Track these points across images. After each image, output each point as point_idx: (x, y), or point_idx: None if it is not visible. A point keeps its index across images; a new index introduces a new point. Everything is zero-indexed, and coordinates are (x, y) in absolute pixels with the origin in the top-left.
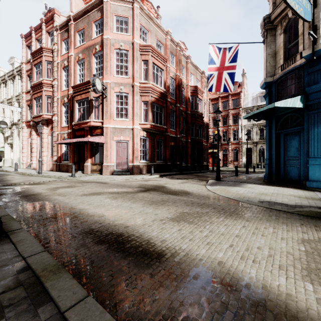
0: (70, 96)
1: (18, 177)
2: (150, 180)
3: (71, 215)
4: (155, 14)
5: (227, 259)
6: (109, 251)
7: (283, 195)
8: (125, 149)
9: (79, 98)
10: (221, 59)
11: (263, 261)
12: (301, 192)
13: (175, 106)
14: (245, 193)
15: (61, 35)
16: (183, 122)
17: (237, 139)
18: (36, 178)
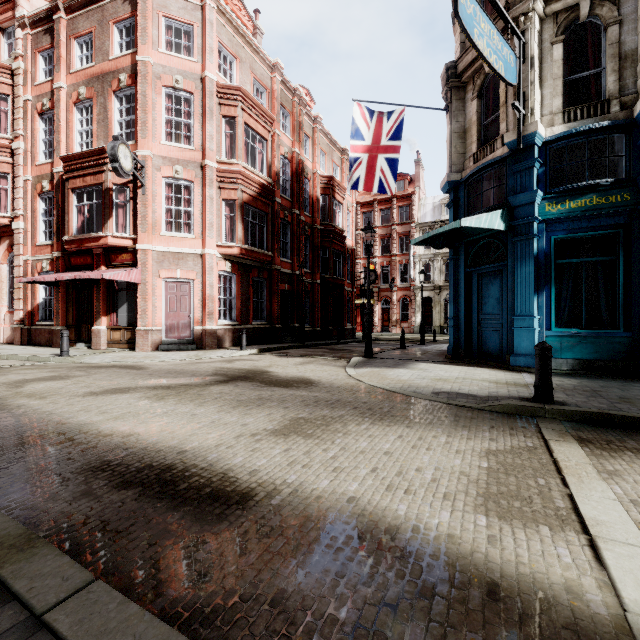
0: (58, 177)
1: None
2: (239, 360)
3: (59, 437)
4: (251, 26)
5: (365, 491)
6: (142, 499)
7: (473, 380)
8: (185, 297)
9: (79, 184)
10: (374, 132)
11: (421, 489)
12: (501, 374)
13: (290, 213)
14: (412, 380)
15: (36, 39)
16: (307, 245)
17: (408, 281)
18: None
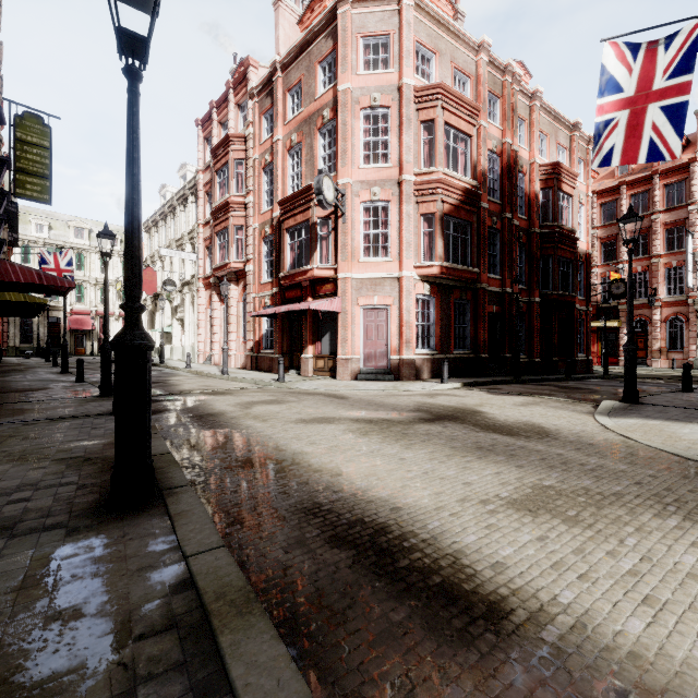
0: (276, 221)
1: (190, 380)
2: (441, 394)
3: (276, 465)
4: (451, 12)
5: None
6: (357, 569)
7: None
8: (382, 325)
9: (292, 223)
10: (640, 74)
11: None
12: None
13: (499, 219)
14: None
15: (261, 104)
16: (522, 255)
17: (682, 292)
18: (219, 383)
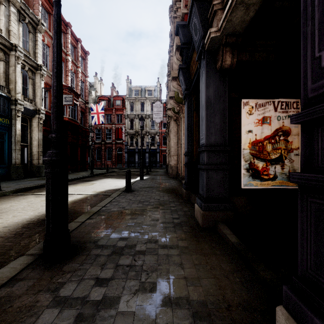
0: None
1: None
2: None
3: None
4: None
5: None
6: None
7: None
8: None
9: None
10: None
11: None
12: None
13: None
14: None
15: None
16: None
17: None
18: None
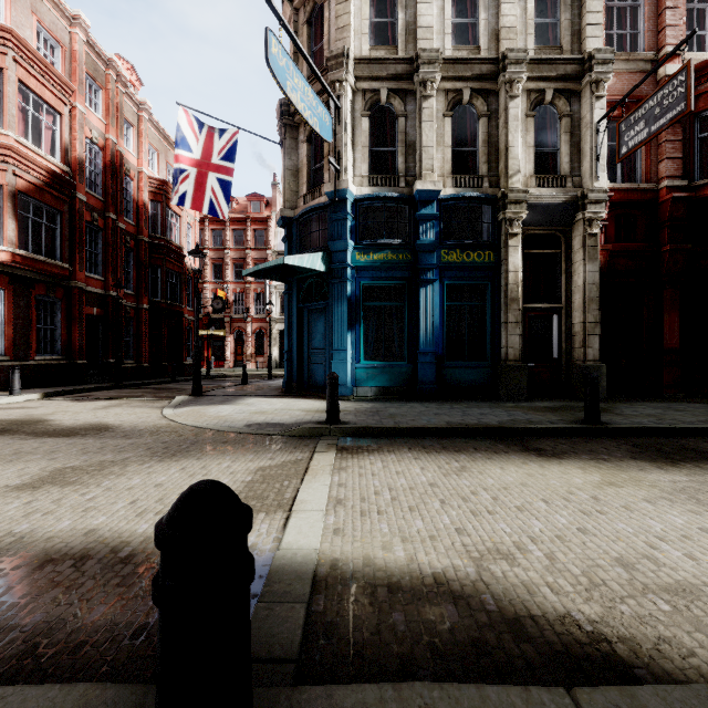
0: None
1: None
2: (3, 408)
3: None
4: None
5: (111, 522)
6: None
7: (289, 410)
8: None
9: None
10: (204, 146)
11: None
12: (318, 403)
13: (103, 217)
14: (231, 415)
15: None
16: (130, 259)
17: (264, 312)
18: None
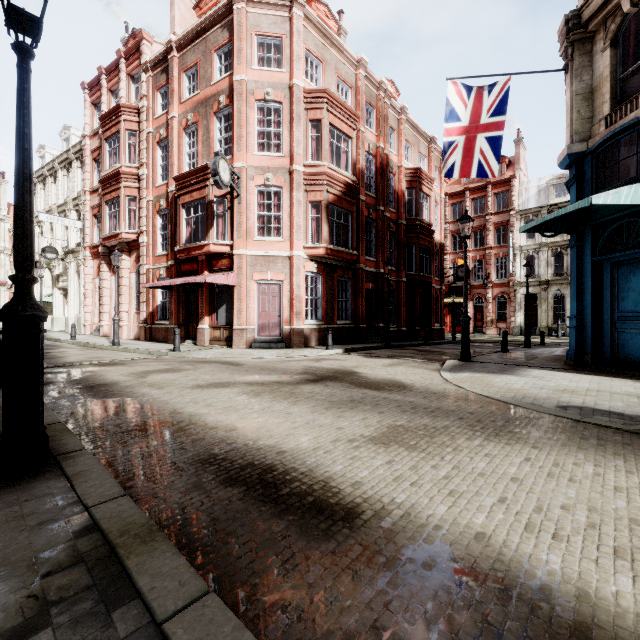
0: (172, 195)
1: (77, 352)
2: (326, 359)
3: (174, 426)
4: (335, 28)
5: (496, 528)
6: (247, 500)
7: (612, 394)
8: (275, 298)
9: (188, 199)
10: (472, 110)
11: (575, 536)
12: None
13: (375, 210)
14: (526, 389)
15: (155, 79)
16: (392, 241)
17: (506, 276)
18: (110, 354)
